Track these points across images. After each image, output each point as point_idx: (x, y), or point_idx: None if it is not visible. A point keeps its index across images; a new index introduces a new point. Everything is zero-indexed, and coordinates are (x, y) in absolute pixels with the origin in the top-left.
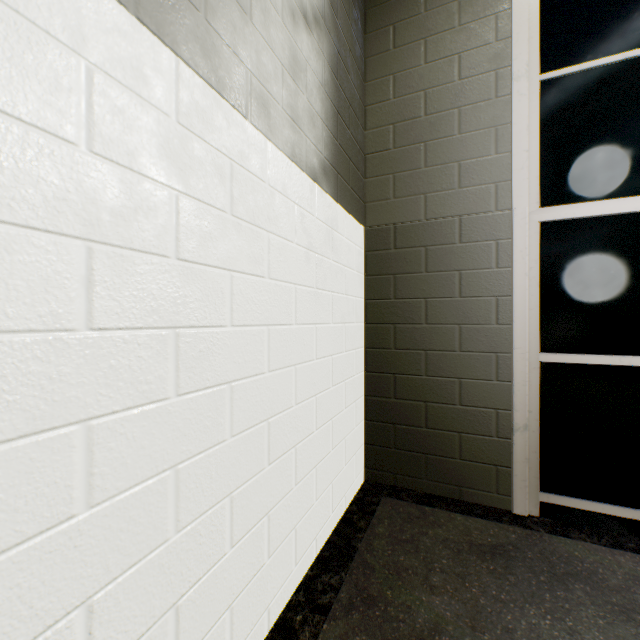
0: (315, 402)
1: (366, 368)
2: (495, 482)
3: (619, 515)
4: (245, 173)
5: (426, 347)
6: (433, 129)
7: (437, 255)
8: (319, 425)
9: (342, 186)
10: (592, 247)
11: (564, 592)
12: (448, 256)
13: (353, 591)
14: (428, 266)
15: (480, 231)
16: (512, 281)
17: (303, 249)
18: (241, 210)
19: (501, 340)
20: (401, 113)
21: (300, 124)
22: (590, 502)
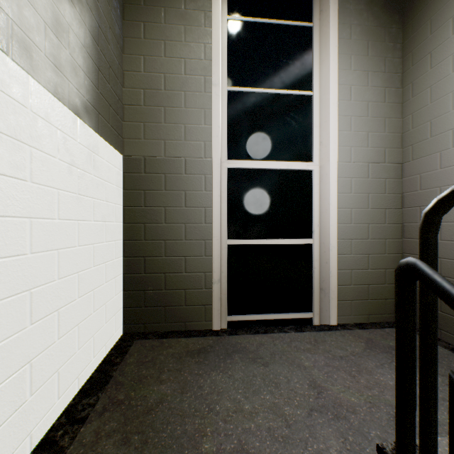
0: (78, 277)
1: (124, 254)
2: (204, 315)
3: (260, 319)
4: (6, 97)
5: (165, 238)
6: (170, 100)
7: (172, 180)
8: (82, 294)
9: (103, 123)
10: (250, 184)
11: (230, 360)
12: (179, 181)
13: (107, 401)
14: (167, 186)
15: (196, 168)
16: (213, 199)
17: (66, 164)
18: (2, 125)
19: (207, 232)
20: (149, 83)
21: (63, 71)
22: (249, 315)
